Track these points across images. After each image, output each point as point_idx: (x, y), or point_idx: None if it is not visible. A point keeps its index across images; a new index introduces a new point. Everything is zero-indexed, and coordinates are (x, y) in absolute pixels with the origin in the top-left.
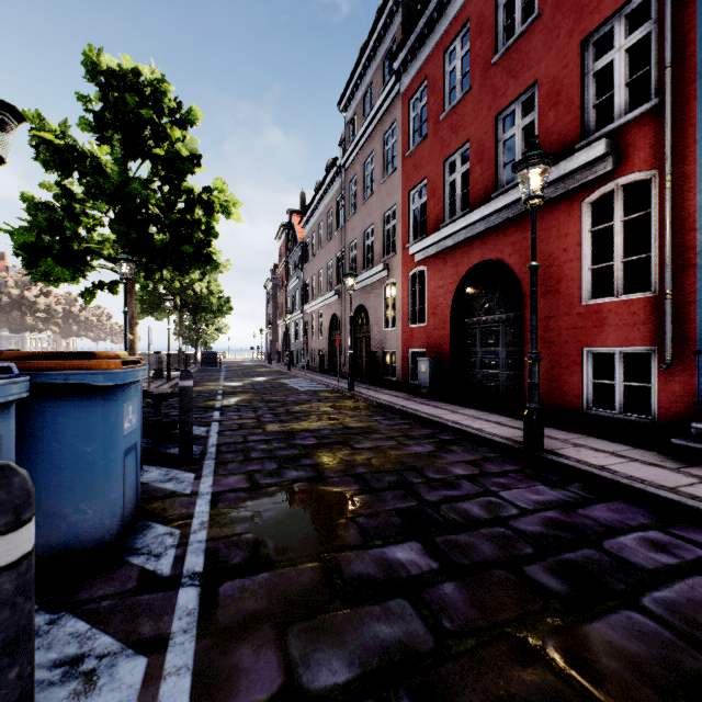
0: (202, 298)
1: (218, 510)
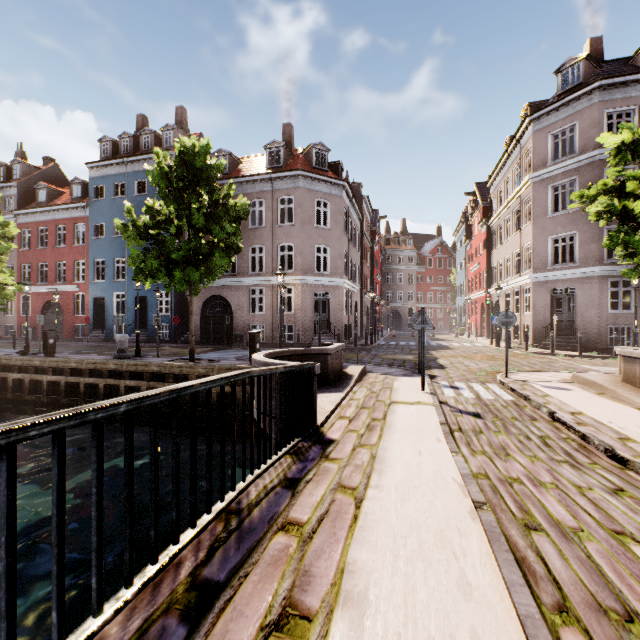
0: None
1: None
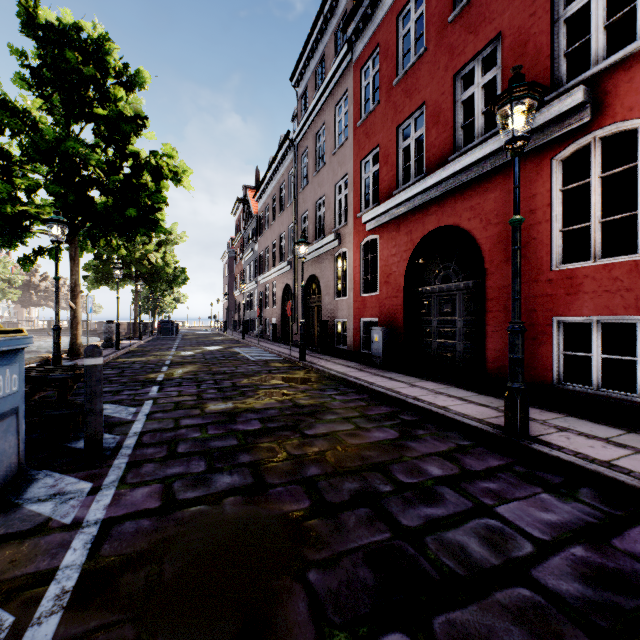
0: (157, 269)
1: (98, 561)
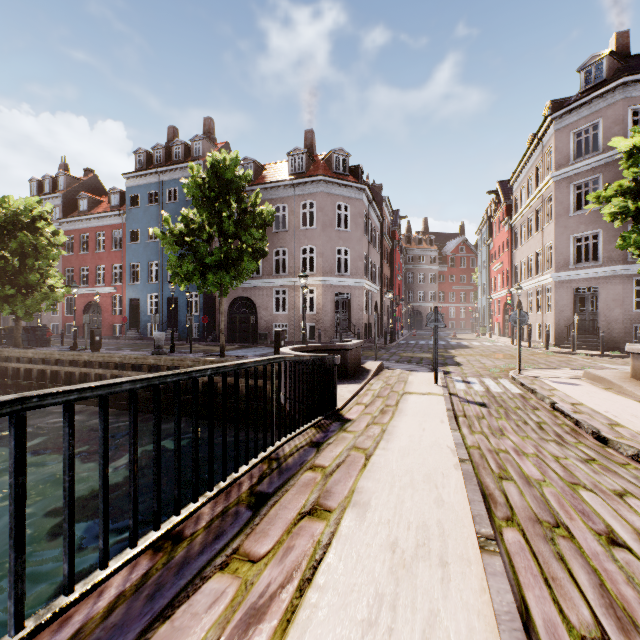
0: None
1: None
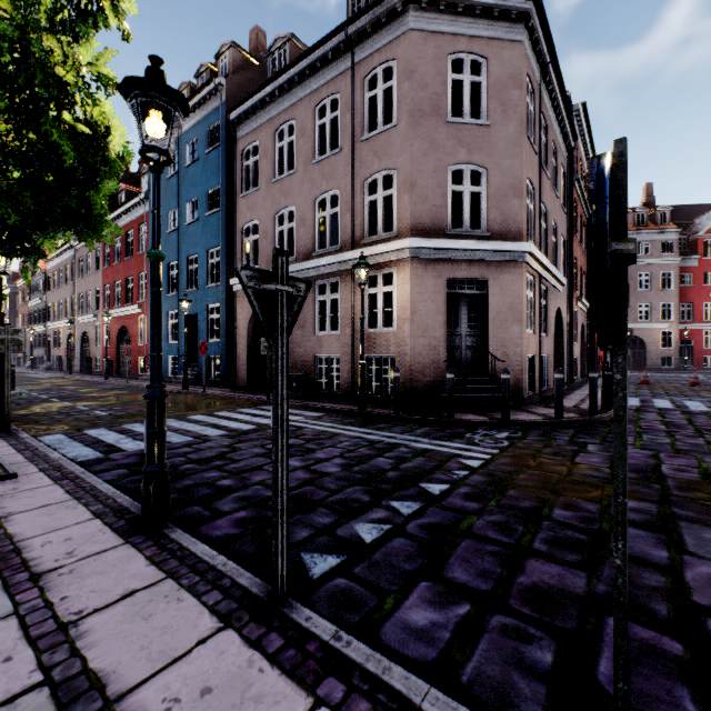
0: None
1: (17, 387)
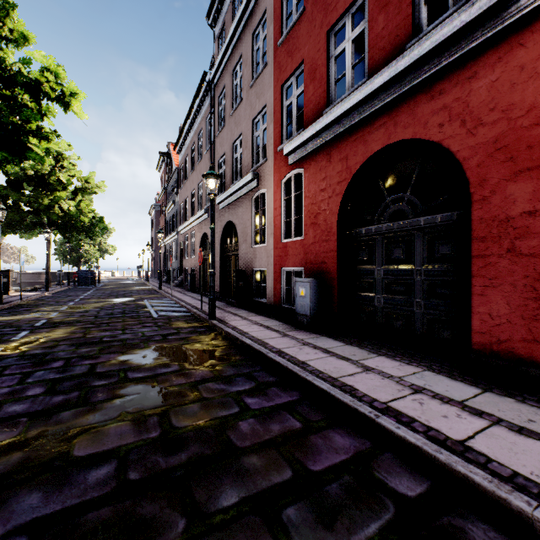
0: (70, 217)
1: None
